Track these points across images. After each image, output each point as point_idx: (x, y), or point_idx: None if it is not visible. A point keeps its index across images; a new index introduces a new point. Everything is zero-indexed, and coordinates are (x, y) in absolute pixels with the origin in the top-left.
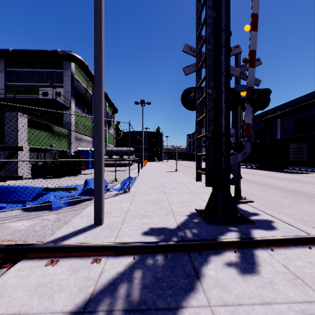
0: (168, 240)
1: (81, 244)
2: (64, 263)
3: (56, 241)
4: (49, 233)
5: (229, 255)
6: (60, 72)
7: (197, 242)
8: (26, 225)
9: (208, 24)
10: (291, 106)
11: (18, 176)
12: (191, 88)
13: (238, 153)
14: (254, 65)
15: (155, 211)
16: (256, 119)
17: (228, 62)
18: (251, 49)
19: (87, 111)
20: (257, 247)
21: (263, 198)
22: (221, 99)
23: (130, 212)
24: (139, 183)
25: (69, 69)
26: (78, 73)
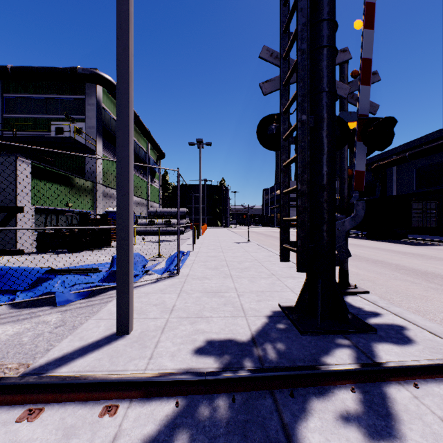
0: (236, 369)
1: (85, 377)
2: (52, 414)
3: (47, 368)
4: (42, 348)
5: (343, 396)
6: (81, 99)
7: (287, 372)
8: (9, 332)
9: (301, 10)
10: (413, 148)
11: (16, 250)
12: (272, 116)
13: (345, 217)
14: (369, 81)
15: (216, 308)
16: None
17: (333, 71)
18: (364, 57)
19: None
20: (389, 380)
21: (379, 284)
22: (321, 131)
23: (176, 310)
24: (193, 261)
25: (93, 94)
26: (107, 100)
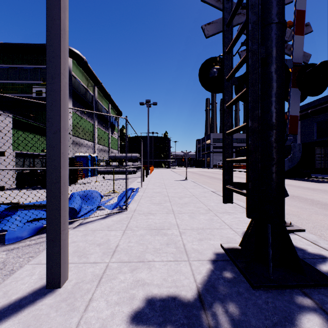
0: None
1: None
2: None
3: None
4: None
5: None
6: None
7: None
8: None
9: None
10: (314, 106)
11: None
12: (214, 59)
13: None
14: (303, 31)
15: (158, 250)
16: None
17: (283, 2)
18: (298, 8)
19: (88, 113)
20: None
21: (304, 218)
22: (270, 66)
23: (118, 252)
24: (141, 197)
25: None
26: (76, 70)
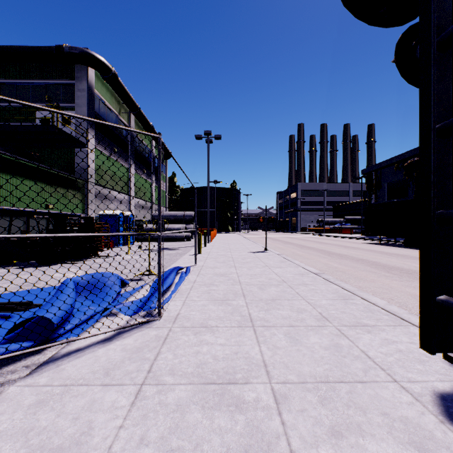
0: None
1: None
2: None
3: None
4: None
5: None
6: (71, 85)
7: None
8: None
9: None
10: None
11: None
12: None
13: None
14: None
15: None
16: (391, 166)
17: None
18: None
19: (120, 152)
20: None
21: None
22: None
23: None
24: (192, 284)
25: (84, 78)
26: (102, 87)
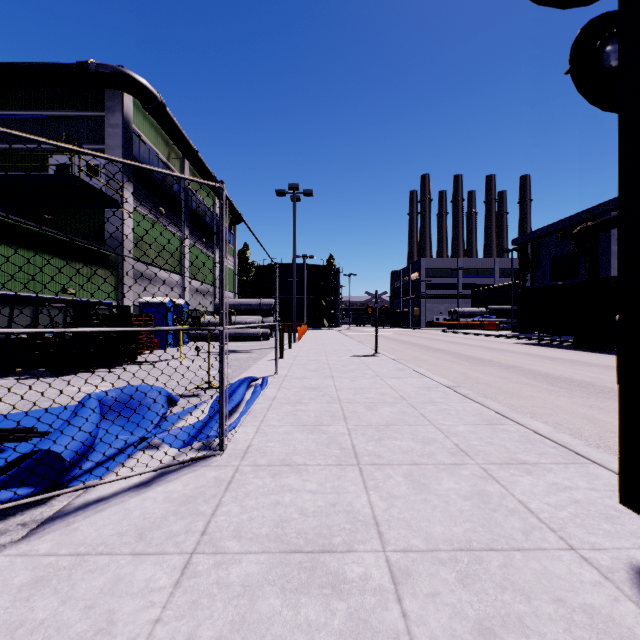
0: None
1: None
2: None
3: None
4: None
5: None
6: (99, 118)
7: None
8: None
9: None
10: None
11: None
12: None
13: None
14: None
15: None
16: (554, 234)
17: None
18: None
19: (169, 214)
20: None
21: None
22: None
23: None
24: (270, 402)
25: (118, 109)
26: (144, 122)
